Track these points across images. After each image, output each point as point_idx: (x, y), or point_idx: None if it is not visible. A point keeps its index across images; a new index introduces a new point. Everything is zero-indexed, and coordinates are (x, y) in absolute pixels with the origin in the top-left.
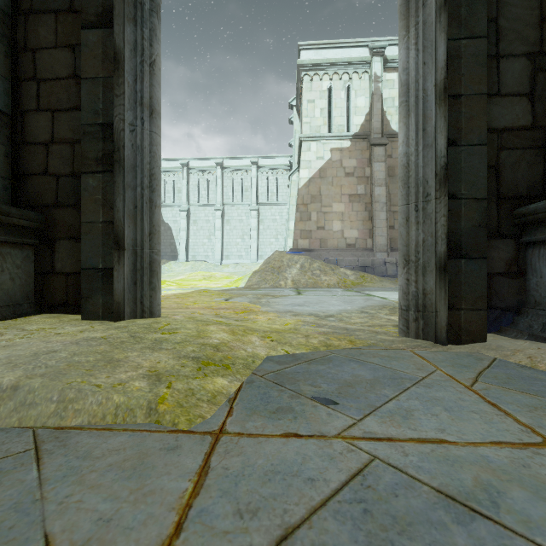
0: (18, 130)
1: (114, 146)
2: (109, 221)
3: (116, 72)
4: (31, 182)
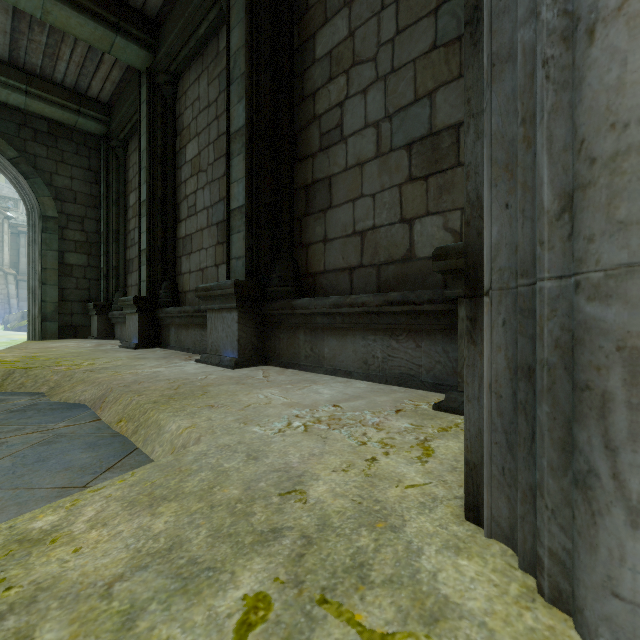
0: None
1: None
2: None
3: None
4: None
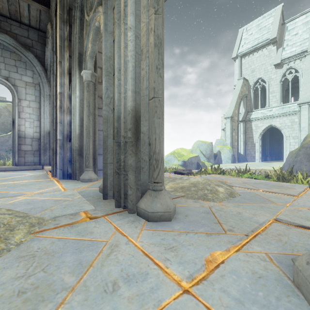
0: (273, 150)
1: (281, 152)
2: (281, 156)
3: (281, 148)
4: (274, 153)
